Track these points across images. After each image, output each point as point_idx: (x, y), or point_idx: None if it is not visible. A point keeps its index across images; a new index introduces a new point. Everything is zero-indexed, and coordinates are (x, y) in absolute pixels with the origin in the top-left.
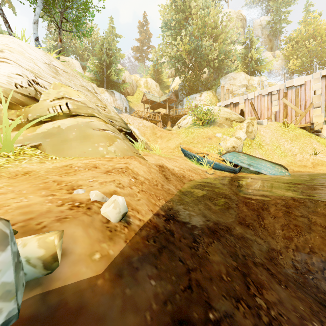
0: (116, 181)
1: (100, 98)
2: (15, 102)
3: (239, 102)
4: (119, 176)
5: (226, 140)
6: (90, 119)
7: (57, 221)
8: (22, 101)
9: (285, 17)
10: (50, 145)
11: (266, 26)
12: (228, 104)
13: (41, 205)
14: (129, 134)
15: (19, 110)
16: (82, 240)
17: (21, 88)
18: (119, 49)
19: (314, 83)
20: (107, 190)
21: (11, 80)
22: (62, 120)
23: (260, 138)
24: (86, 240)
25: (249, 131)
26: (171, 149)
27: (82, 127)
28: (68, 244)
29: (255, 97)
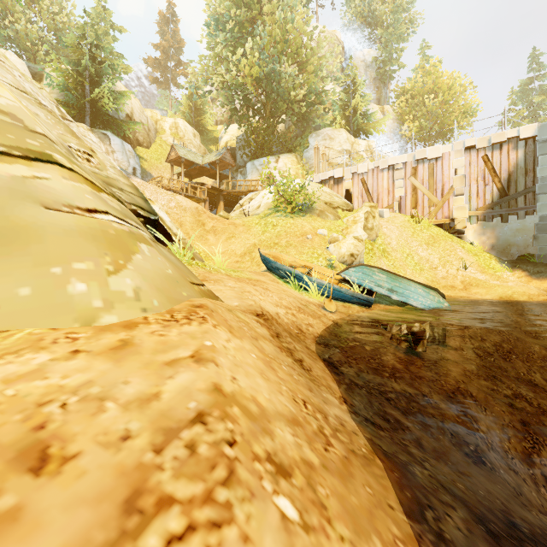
0: None
1: (76, 131)
2: None
3: (344, 176)
4: None
5: (339, 242)
6: (33, 170)
7: None
8: None
9: (398, 56)
10: None
11: (371, 65)
12: (327, 178)
13: None
14: (155, 224)
15: None
16: None
17: None
18: (120, 55)
19: (454, 158)
20: None
21: None
22: None
23: (383, 240)
24: None
25: (369, 226)
26: (238, 256)
27: None
28: None
29: (369, 171)
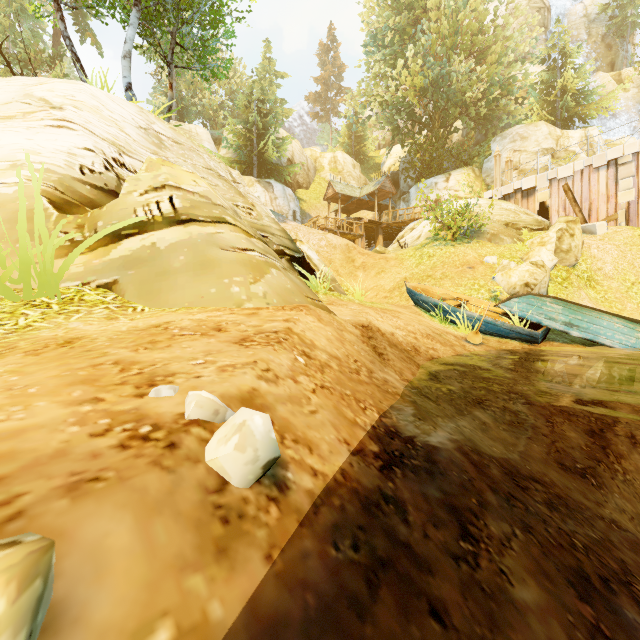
0: (259, 363)
1: (243, 190)
2: (77, 200)
3: (537, 186)
4: (269, 351)
5: (509, 269)
6: (216, 229)
7: (64, 493)
8: (91, 199)
9: None
10: (134, 284)
11: (598, 17)
12: (511, 192)
13: (49, 432)
14: (299, 261)
15: (82, 215)
16: (124, 568)
17: (90, 174)
18: (283, 101)
19: None
20: (234, 389)
21: (74, 159)
22: (160, 231)
23: (589, 265)
24: (136, 568)
25: (564, 248)
26: (386, 291)
27: (200, 244)
28: (74, 582)
29: (575, 173)
